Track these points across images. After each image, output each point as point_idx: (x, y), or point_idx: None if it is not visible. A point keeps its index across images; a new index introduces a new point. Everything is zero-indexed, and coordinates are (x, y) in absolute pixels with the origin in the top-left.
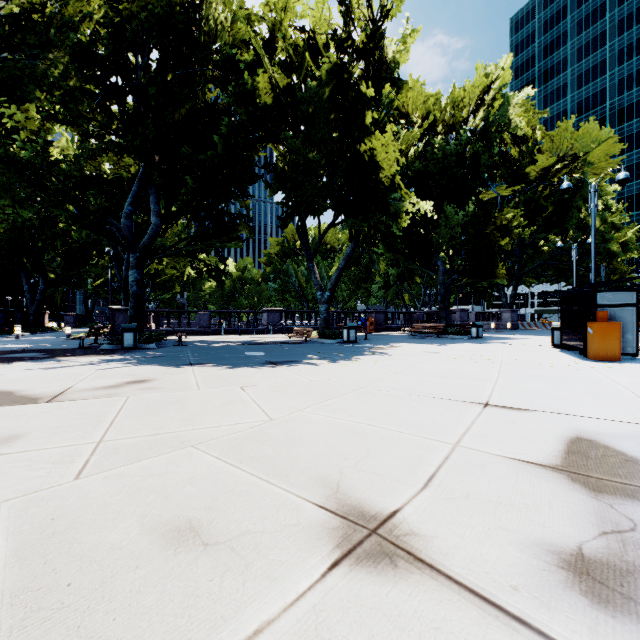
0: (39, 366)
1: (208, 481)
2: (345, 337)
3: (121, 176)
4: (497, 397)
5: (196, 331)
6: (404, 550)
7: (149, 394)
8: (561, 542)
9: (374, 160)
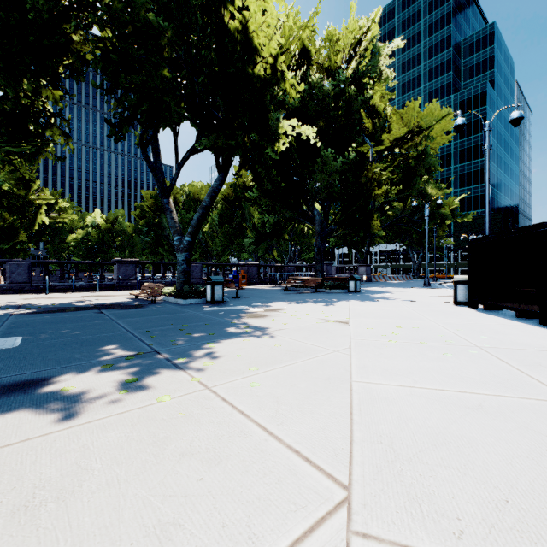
0: None
1: None
2: (208, 296)
3: None
4: None
5: (4, 288)
6: None
7: None
8: None
9: (248, 35)
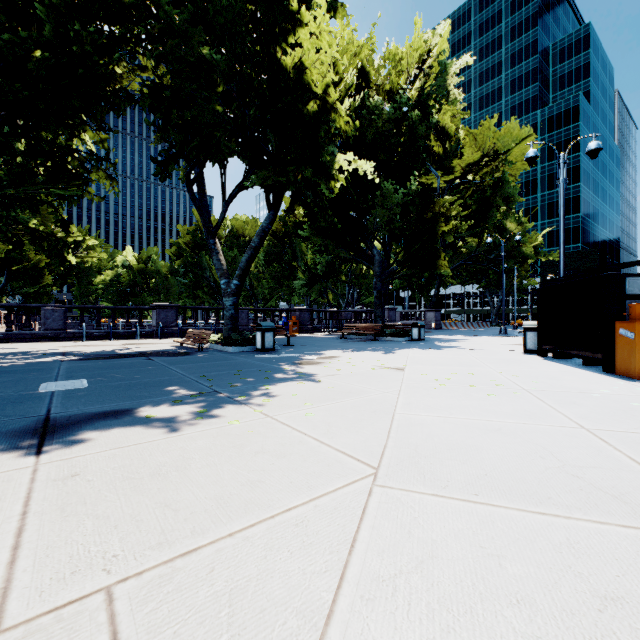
0: None
1: None
2: (259, 343)
3: None
4: None
5: (39, 335)
6: None
7: None
8: None
9: (301, 72)
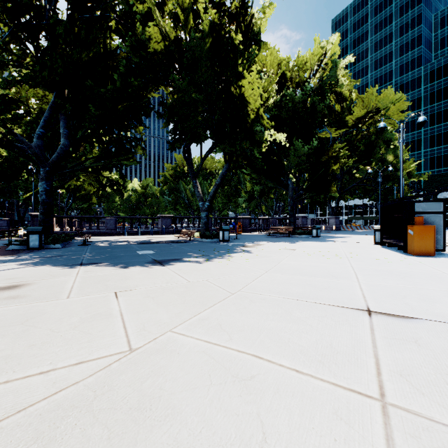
0: None
1: None
2: (221, 237)
3: (44, 110)
4: (372, 300)
5: (104, 232)
6: None
7: (3, 307)
8: None
9: (244, 98)
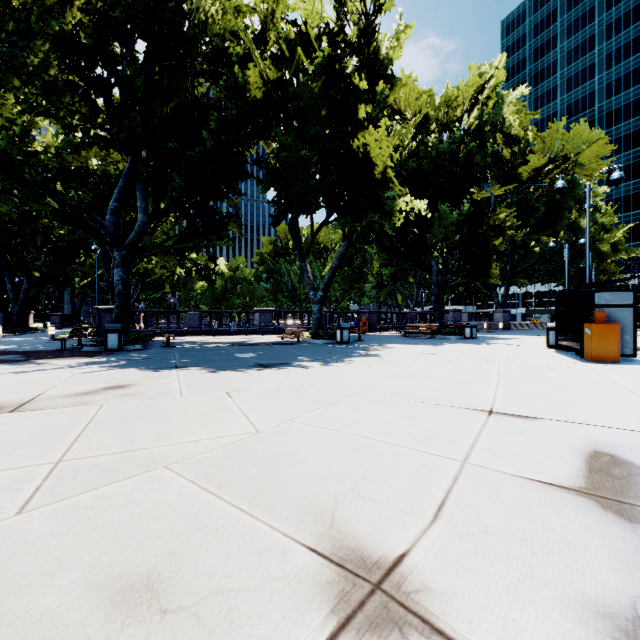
0: (12, 370)
1: (178, 514)
2: (338, 338)
3: (109, 172)
4: (501, 403)
5: (186, 331)
6: (417, 616)
7: (126, 402)
8: (609, 599)
9: (368, 157)
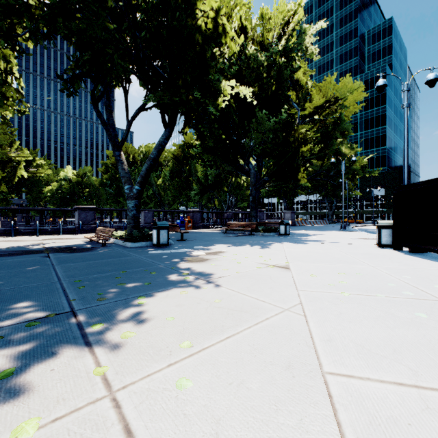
0: None
1: None
2: (154, 239)
3: None
4: None
5: None
6: None
7: None
8: None
9: None
